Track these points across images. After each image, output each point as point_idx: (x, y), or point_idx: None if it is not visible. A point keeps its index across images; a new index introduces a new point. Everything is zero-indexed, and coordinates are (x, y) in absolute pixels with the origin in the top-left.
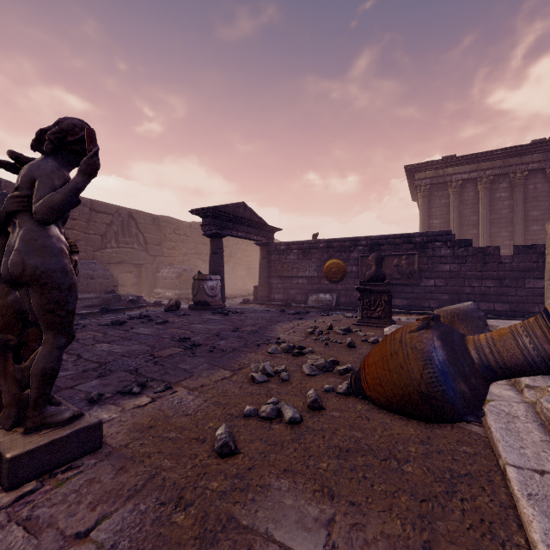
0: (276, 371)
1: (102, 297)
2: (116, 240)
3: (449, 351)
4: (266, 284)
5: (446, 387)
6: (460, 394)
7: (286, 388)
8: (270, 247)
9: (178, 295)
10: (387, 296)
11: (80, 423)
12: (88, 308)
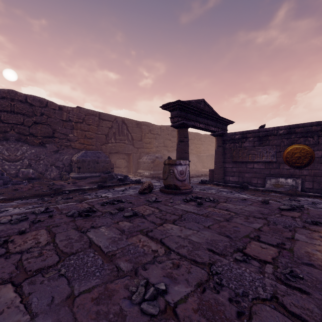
0: None
1: (102, 176)
2: (114, 138)
3: None
4: (221, 167)
5: None
6: None
7: None
8: (225, 136)
9: (152, 174)
10: None
11: None
12: (92, 183)
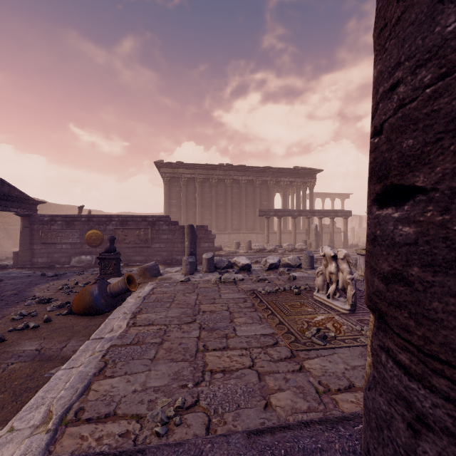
0: (29, 313)
1: None
2: None
3: (100, 290)
4: (29, 249)
5: (97, 302)
6: (102, 303)
7: (35, 318)
8: (33, 217)
9: None
10: (115, 261)
11: None
12: None
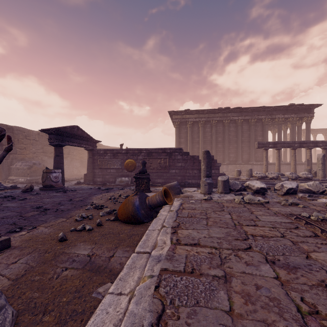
0: (87, 216)
1: None
2: None
3: (140, 202)
4: (92, 172)
5: (138, 212)
6: (142, 214)
7: (90, 221)
8: (94, 151)
9: (29, 180)
10: (146, 180)
11: (1, 239)
12: None
